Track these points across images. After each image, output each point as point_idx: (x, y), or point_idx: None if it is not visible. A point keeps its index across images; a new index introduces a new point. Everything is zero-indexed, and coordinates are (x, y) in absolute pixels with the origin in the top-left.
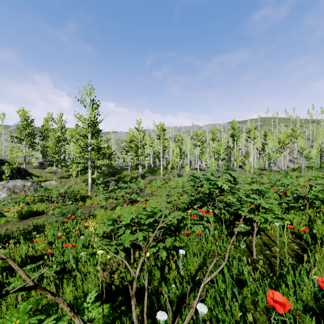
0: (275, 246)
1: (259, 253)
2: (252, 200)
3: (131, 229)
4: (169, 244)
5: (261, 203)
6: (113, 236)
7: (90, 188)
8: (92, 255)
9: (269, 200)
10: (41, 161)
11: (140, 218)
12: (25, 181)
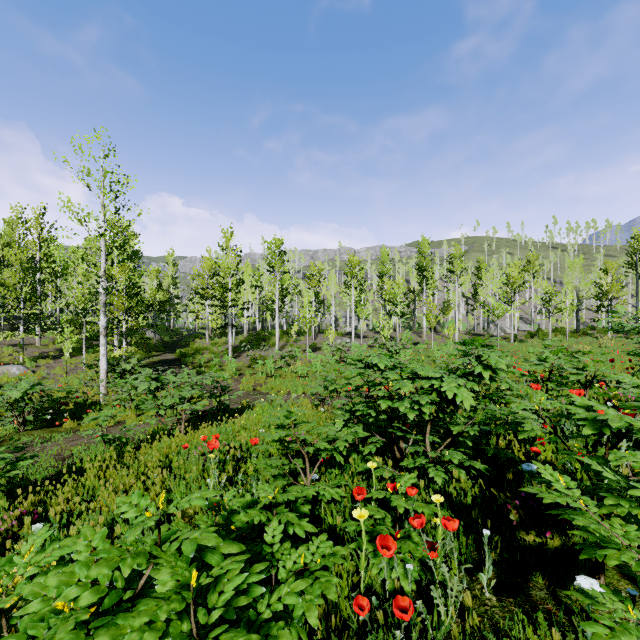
0: None
1: None
2: None
3: None
4: None
5: None
6: None
7: (105, 381)
8: None
9: None
10: None
11: None
12: None
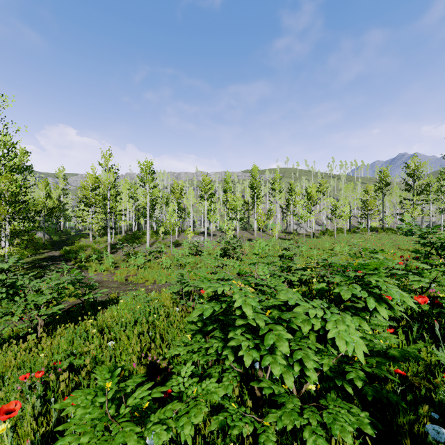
0: None
1: None
2: None
3: None
4: None
5: None
6: None
7: None
8: None
9: None
10: None
11: None
12: None
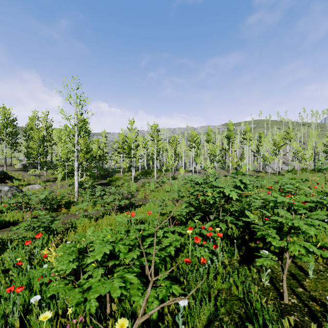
0: (307, 279)
1: (290, 292)
2: (283, 220)
3: (107, 264)
4: (164, 292)
5: (301, 225)
6: (80, 272)
7: (77, 192)
8: (53, 297)
9: (313, 221)
10: (24, 163)
11: (120, 250)
12: (1, 186)
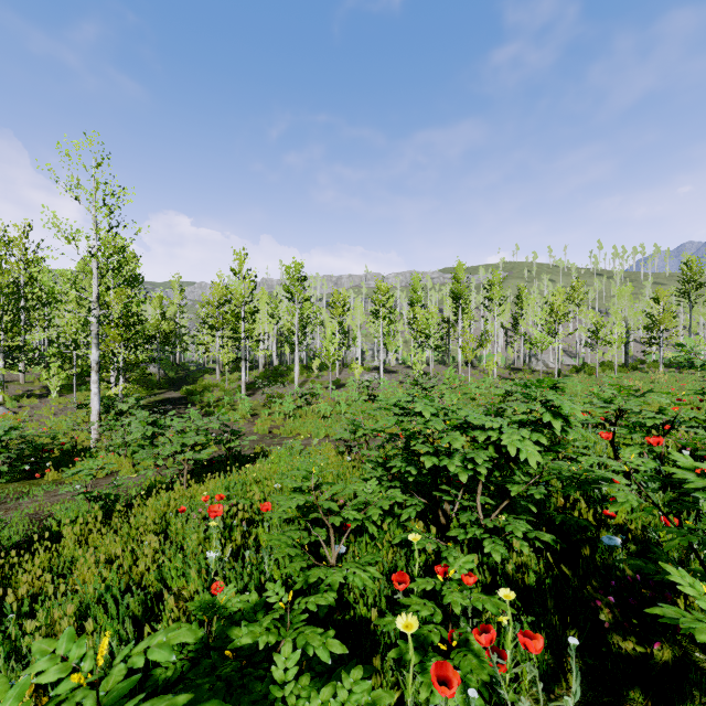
0: None
1: None
2: None
3: None
4: None
5: None
6: None
7: (98, 424)
8: None
9: None
10: None
11: None
12: None
